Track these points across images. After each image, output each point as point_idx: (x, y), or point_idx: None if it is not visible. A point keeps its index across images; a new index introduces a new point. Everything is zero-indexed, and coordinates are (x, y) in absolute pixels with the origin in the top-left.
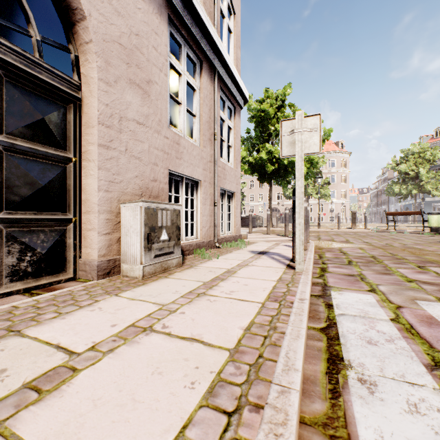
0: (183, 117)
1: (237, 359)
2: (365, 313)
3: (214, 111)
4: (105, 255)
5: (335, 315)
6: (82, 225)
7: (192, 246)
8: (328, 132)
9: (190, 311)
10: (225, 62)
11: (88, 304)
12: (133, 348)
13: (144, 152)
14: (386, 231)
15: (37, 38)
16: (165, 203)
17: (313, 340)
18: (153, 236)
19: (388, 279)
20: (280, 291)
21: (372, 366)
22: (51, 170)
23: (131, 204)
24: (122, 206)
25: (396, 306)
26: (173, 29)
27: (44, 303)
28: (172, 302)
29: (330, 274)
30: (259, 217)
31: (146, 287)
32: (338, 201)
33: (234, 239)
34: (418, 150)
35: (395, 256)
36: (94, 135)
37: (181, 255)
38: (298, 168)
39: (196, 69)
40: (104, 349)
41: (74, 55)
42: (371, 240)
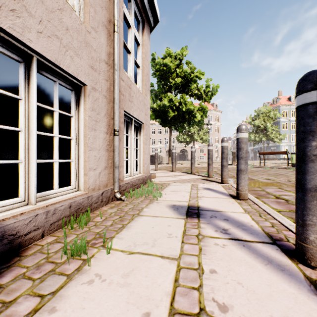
0: None
1: None
2: None
3: None
4: None
5: None
6: None
7: (55, 213)
8: (216, 88)
9: None
10: None
11: None
12: None
13: None
14: (260, 167)
15: None
16: None
17: None
18: None
19: None
20: None
21: None
22: None
23: None
24: None
25: None
26: None
27: None
28: None
29: None
30: (159, 156)
31: None
32: (214, 145)
33: (143, 181)
34: (265, 111)
35: None
36: None
37: None
38: None
39: None
40: None
41: None
42: (268, 177)
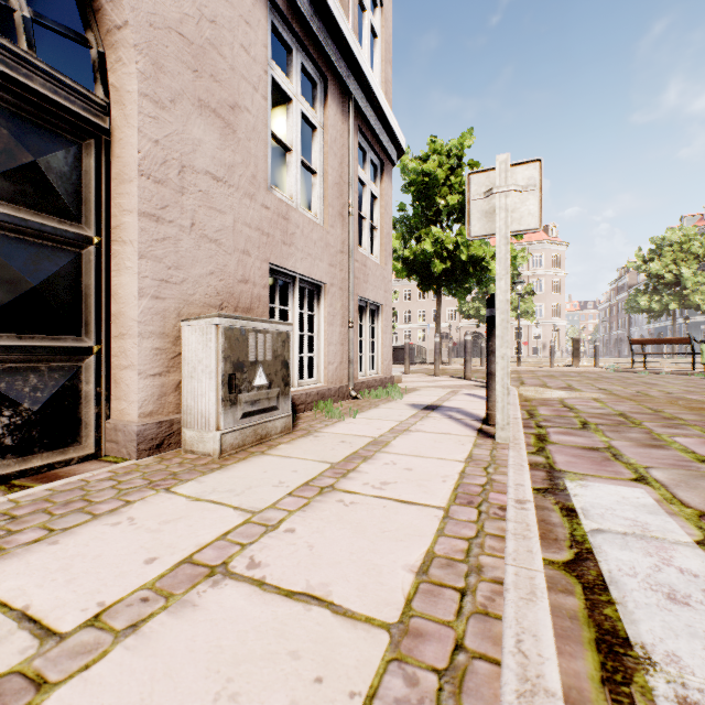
0: (294, 174)
1: (408, 656)
2: (643, 529)
3: (347, 165)
4: (153, 413)
5: (585, 532)
6: (112, 360)
7: (310, 396)
8: None
9: (306, 526)
10: (367, 83)
11: (110, 509)
12: (181, 620)
13: (225, 231)
14: (631, 370)
15: (24, 14)
16: (262, 321)
17: (555, 592)
18: (240, 378)
19: (663, 457)
20: (474, 482)
21: (697, 661)
22: (51, 257)
23: (200, 321)
24: (183, 325)
25: (697, 512)
26: (278, 19)
27: (27, 507)
28: (271, 507)
29: (555, 447)
30: (419, 348)
31: (224, 472)
32: (548, 321)
33: (382, 384)
34: (679, 239)
35: (660, 413)
36: (132, 196)
37: (290, 412)
38: (500, 258)
39: (317, 92)
40: (118, 624)
41: (97, 51)
42: (610, 386)
